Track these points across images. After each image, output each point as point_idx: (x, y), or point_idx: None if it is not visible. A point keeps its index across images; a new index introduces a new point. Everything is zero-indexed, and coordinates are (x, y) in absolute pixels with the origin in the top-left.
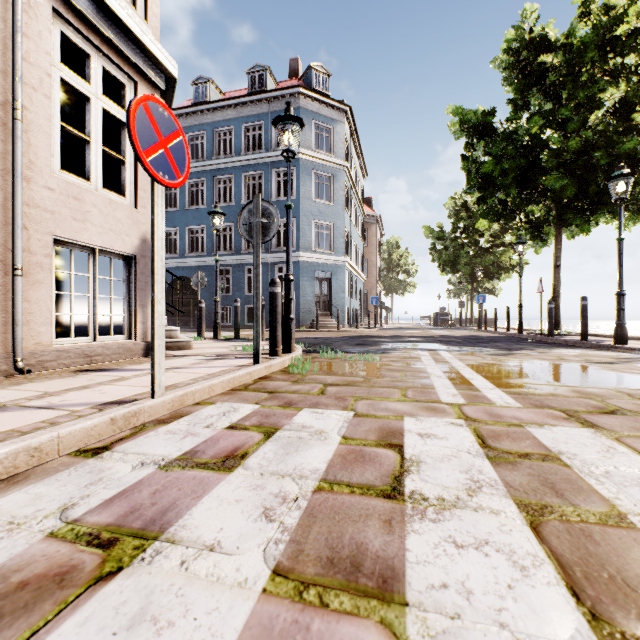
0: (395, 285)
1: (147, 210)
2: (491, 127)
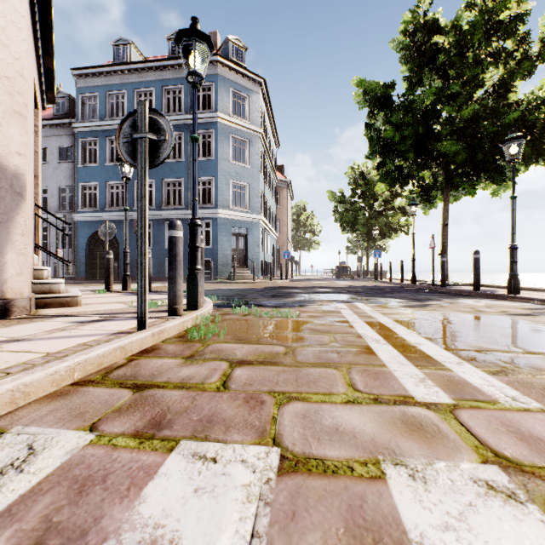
0: (303, 242)
1: (3, 127)
2: (391, 99)
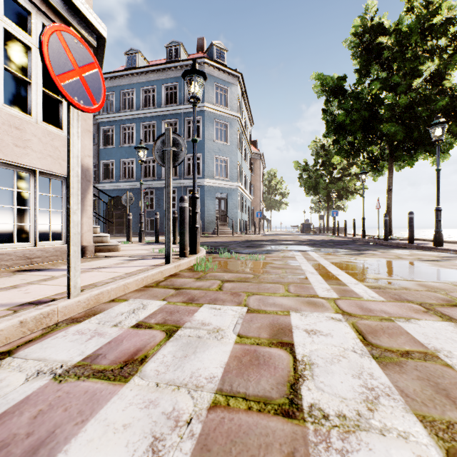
0: (273, 203)
1: (81, 141)
2: (343, 89)
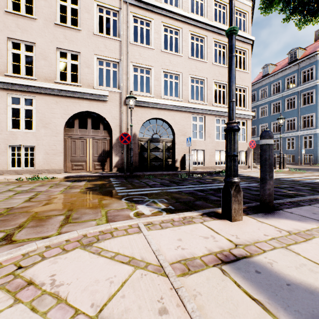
0: None
1: (248, 142)
2: None
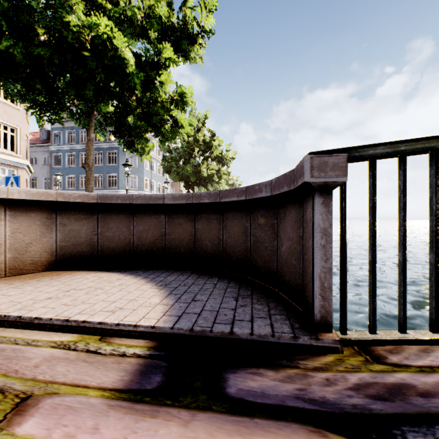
0: None
1: None
2: (171, 151)
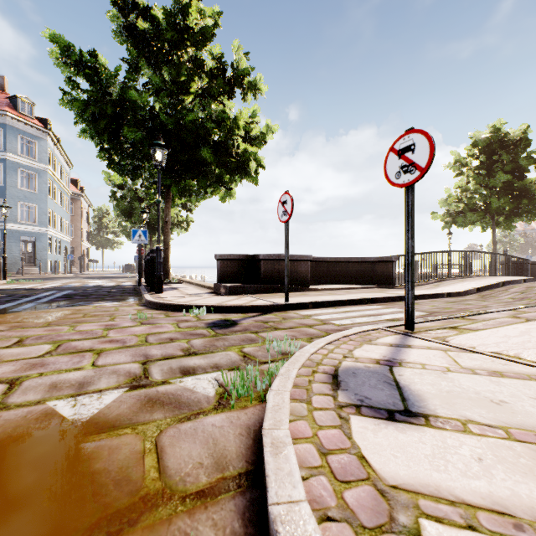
0: (105, 242)
1: None
2: (123, 186)
